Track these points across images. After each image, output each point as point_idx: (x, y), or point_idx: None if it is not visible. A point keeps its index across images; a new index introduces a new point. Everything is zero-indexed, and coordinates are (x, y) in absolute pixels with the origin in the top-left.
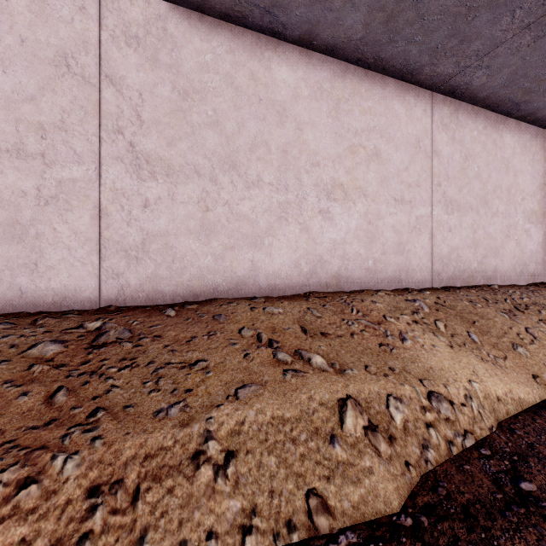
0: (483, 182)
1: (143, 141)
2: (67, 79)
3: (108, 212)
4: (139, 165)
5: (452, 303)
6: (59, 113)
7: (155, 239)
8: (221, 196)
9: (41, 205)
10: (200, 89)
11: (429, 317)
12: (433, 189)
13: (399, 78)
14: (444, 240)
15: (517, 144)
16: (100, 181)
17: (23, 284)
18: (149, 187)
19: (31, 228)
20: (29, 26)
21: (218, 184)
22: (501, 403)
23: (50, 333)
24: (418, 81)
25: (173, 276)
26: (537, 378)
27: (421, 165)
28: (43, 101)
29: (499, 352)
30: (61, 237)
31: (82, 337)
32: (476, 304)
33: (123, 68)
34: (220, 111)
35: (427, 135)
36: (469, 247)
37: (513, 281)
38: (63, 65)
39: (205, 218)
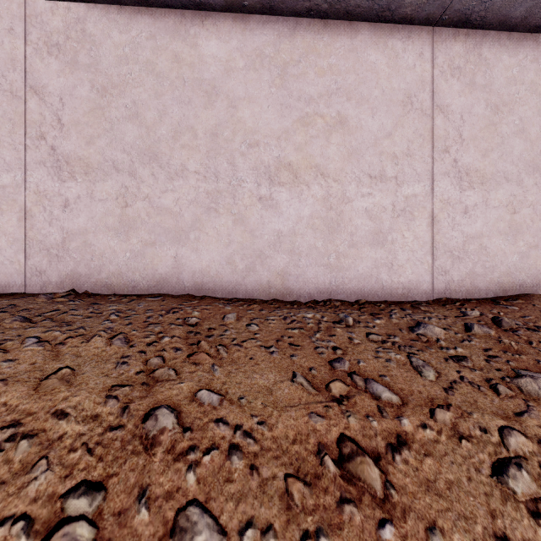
0: None
1: (463, 156)
2: (411, 115)
3: (438, 220)
4: (460, 177)
5: None
6: (405, 143)
7: (472, 241)
8: (526, 198)
9: (394, 217)
10: (508, 101)
11: None
12: None
13: None
14: None
15: None
16: (432, 194)
17: (383, 279)
18: (468, 195)
19: (389, 235)
20: (387, 79)
21: (523, 187)
22: None
23: (451, 318)
24: None
25: (486, 273)
26: None
27: None
28: (395, 136)
29: None
30: (407, 242)
31: (481, 322)
32: None
33: (448, 97)
34: (525, 118)
35: None
36: None
37: None
38: (408, 104)
39: (512, 220)
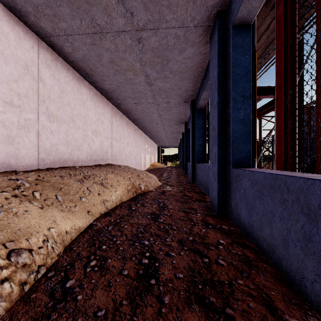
0: (72, 109)
1: None
2: None
3: None
4: None
5: (49, 178)
6: None
7: None
8: None
9: None
10: None
11: (29, 190)
12: (40, 103)
13: (9, 9)
14: (48, 138)
15: (89, 95)
16: None
17: None
18: None
19: None
20: None
21: None
22: (68, 235)
23: None
24: (26, 22)
25: None
26: (90, 212)
27: (29, 83)
28: None
29: (73, 204)
30: None
31: None
32: (64, 178)
33: None
34: None
35: (35, 65)
36: (64, 144)
37: (87, 163)
38: None
39: None
